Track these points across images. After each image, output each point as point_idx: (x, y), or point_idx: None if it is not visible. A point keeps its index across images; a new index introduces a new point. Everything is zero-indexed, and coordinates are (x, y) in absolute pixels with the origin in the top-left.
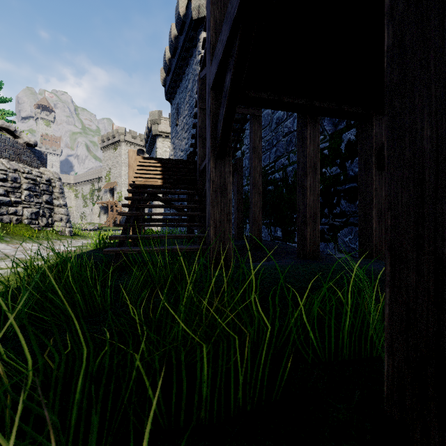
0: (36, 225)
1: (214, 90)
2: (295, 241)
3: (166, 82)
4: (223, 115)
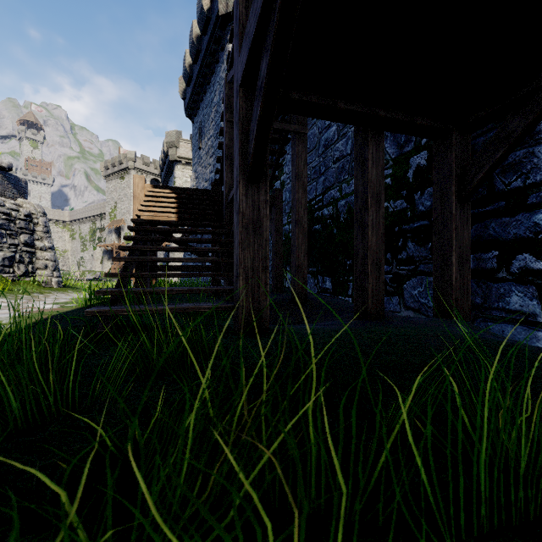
0: (10, 274)
1: (244, 88)
2: (348, 294)
3: (186, 94)
4: (257, 119)
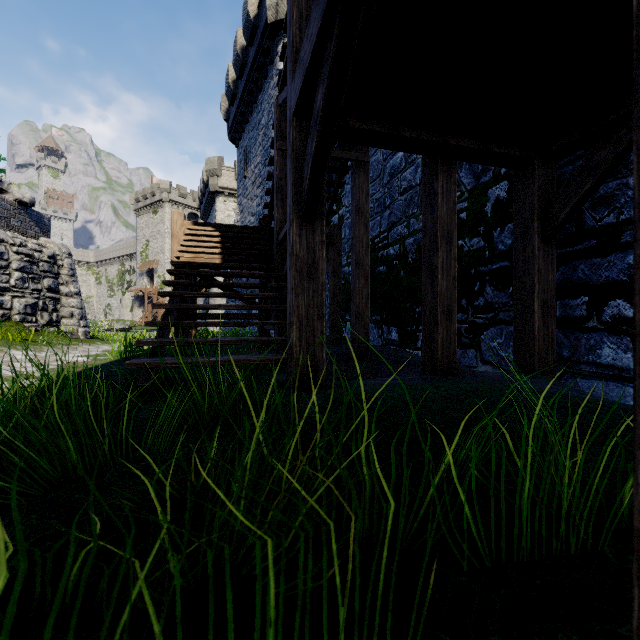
0: (33, 323)
1: (298, 117)
2: (417, 347)
3: (229, 115)
4: (312, 153)
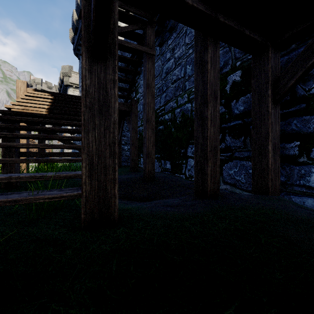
0: None
1: None
2: (182, 173)
3: (74, 40)
4: None
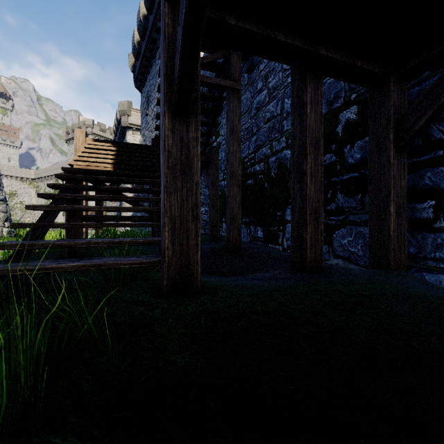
0: None
1: (170, 3)
2: (278, 243)
3: (135, 68)
4: (181, 25)
